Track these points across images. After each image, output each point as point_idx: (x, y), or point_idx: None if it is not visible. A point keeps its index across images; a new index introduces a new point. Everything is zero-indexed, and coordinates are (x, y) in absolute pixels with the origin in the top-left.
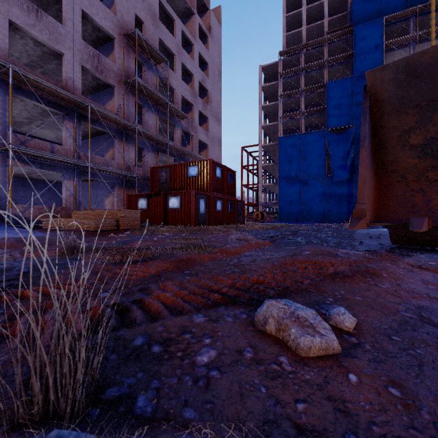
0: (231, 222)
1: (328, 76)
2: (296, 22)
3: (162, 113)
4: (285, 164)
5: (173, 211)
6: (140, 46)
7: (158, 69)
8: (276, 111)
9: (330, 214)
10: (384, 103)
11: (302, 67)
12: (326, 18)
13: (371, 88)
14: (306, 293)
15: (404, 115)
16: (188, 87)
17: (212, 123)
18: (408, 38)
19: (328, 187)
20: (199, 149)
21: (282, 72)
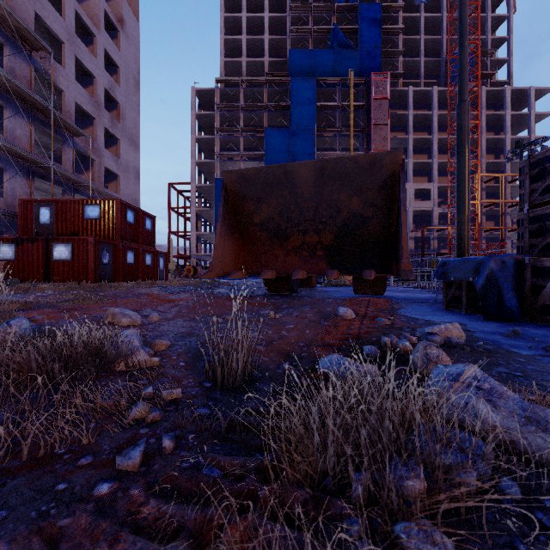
0: (149, 277)
1: (268, 121)
2: (236, 49)
3: (41, 122)
4: None
5: (60, 264)
6: (0, 17)
7: (34, 57)
8: (213, 147)
9: None
10: (235, 194)
11: (241, 104)
12: (266, 58)
13: (226, 182)
14: (150, 313)
15: (247, 203)
16: (87, 92)
17: (125, 147)
18: (334, 105)
19: None
20: (105, 179)
21: (220, 104)
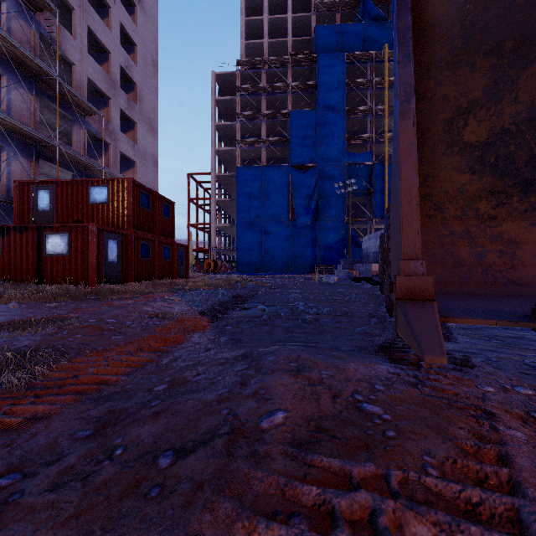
0: (167, 275)
1: (291, 105)
2: (257, 31)
3: (47, 96)
4: (243, 201)
5: (54, 259)
6: None
7: (38, 20)
8: (233, 135)
9: (294, 264)
10: (434, 34)
11: (263, 86)
12: (289, 37)
13: None
14: None
15: (467, 70)
16: (100, 68)
17: (143, 132)
18: (366, 82)
19: (291, 233)
20: (122, 167)
21: (241, 87)
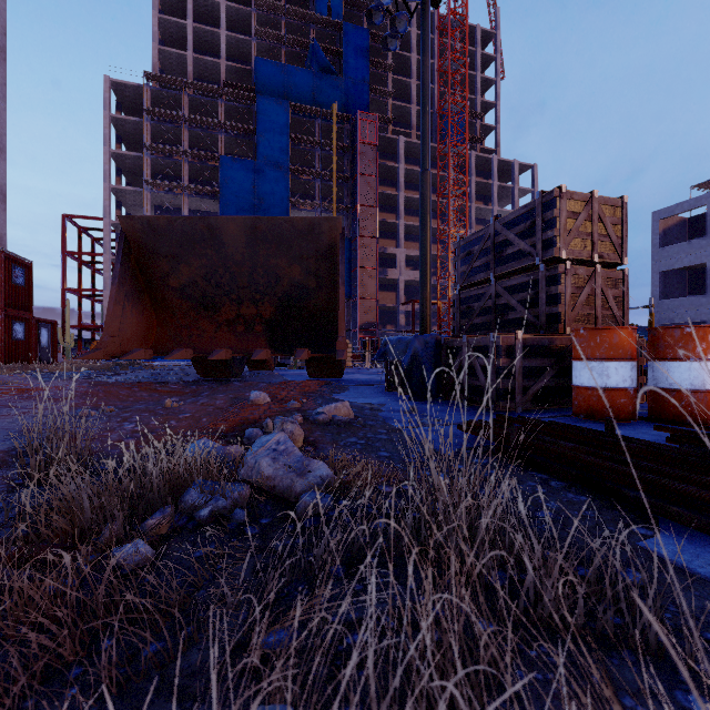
0: (20, 359)
1: (225, 147)
2: (178, 37)
3: None
4: None
5: None
6: None
7: None
8: (140, 169)
9: None
10: (141, 247)
11: (184, 115)
12: (223, 60)
13: (127, 231)
14: None
15: (160, 261)
16: None
17: None
18: (314, 141)
19: None
20: None
21: (151, 109)
